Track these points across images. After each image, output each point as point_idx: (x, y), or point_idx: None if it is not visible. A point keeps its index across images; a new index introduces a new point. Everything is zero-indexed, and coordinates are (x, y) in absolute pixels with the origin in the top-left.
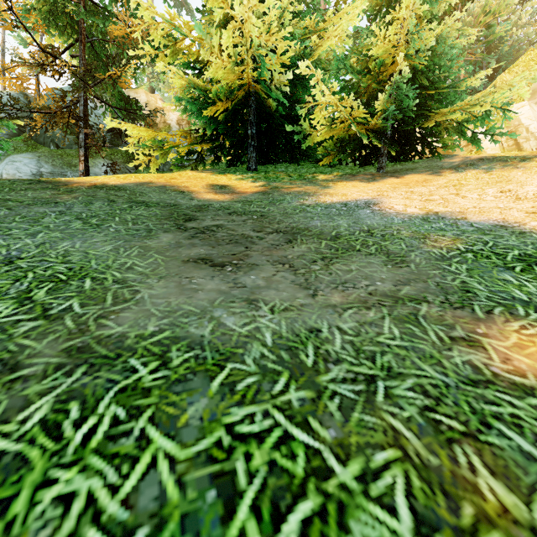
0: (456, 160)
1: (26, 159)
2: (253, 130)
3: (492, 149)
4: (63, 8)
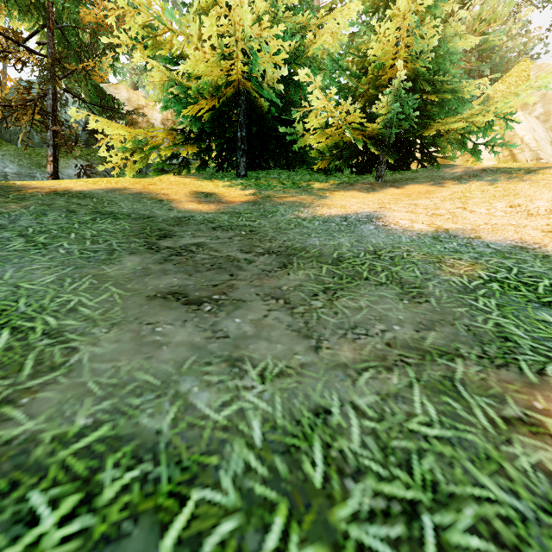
0: (458, 170)
1: None
2: (243, 132)
3: (489, 159)
4: None
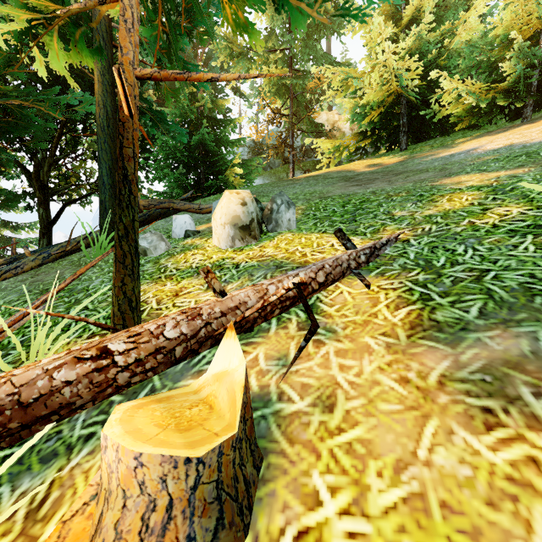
0: None
1: (257, 180)
2: (404, 120)
3: None
4: (281, 83)
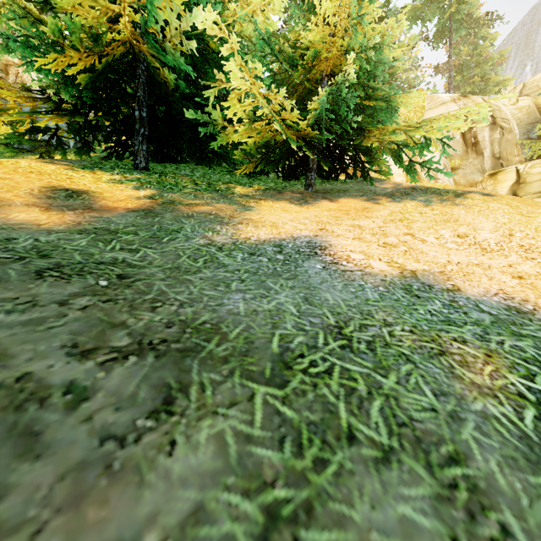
0: (388, 186)
1: None
2: (143, 112)
3: (399, 175)
4: None
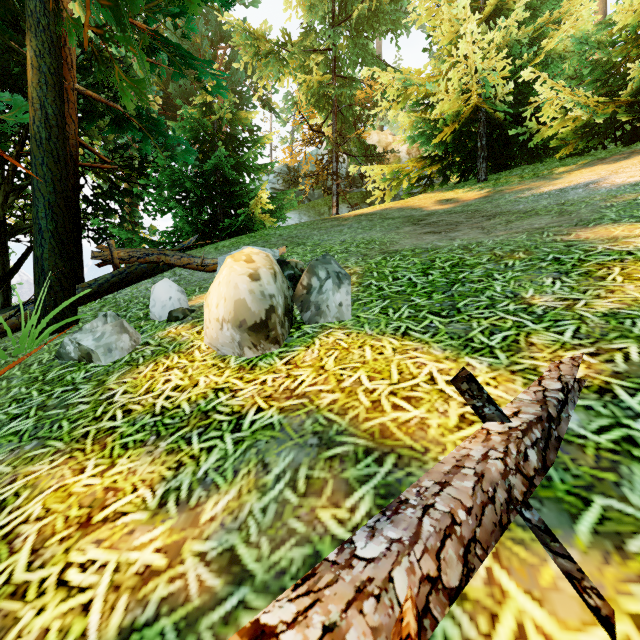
0: None
1: (292, 216)
2: (483, 141)
3: None
4: (323, 92)
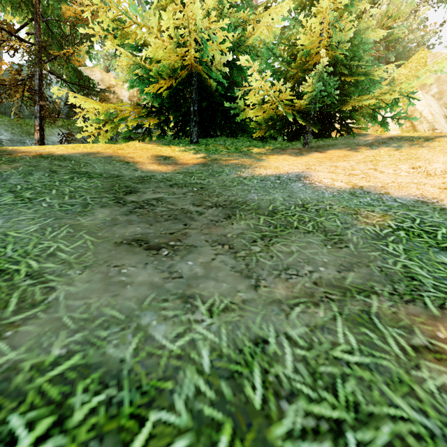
0: (370, 138)
1: None
2: (195, 107)
3: (394, 130)
4: None
